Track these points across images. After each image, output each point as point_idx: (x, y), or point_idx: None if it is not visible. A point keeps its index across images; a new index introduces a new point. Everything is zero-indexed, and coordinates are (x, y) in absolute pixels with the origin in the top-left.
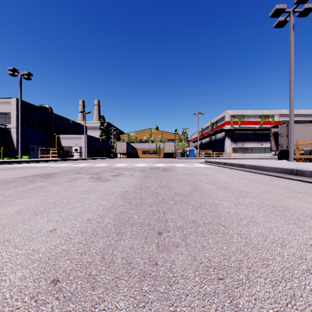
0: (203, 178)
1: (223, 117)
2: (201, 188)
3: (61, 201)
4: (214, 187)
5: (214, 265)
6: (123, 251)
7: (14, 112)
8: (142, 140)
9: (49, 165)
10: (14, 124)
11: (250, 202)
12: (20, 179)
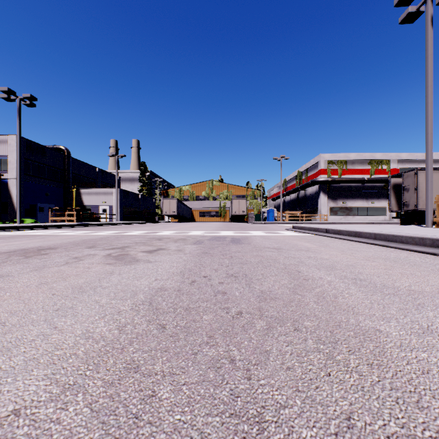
0: (303, 257)
1: (316, 164)
2: (310, 280)
3: (3, 320)
4: (335, 278)
5: None
6: None
7: (13, 156)
8: (200, 197)
9: (56, 234)
10: (13, 172)
11: None
12: None
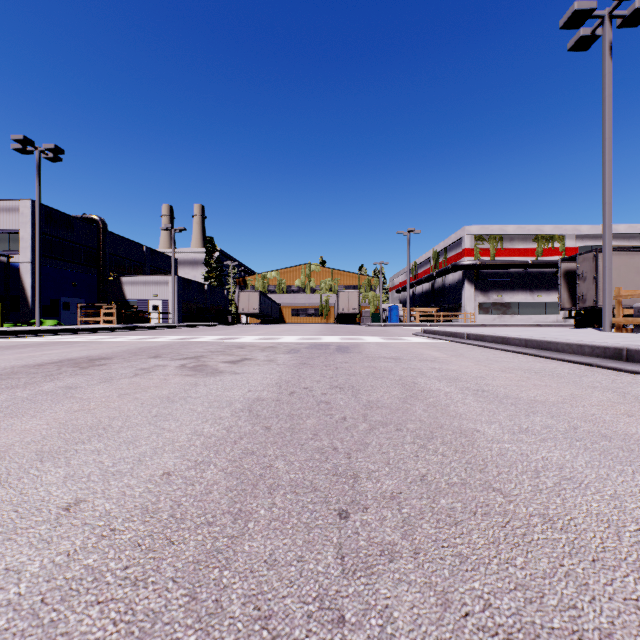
0: (425, 368)
1: (459, 240)
2: (426, 391)
3: (108, 424)
4: (455, 390)
5: (505, 624)
6: (249, 573)
7: (27, 230)
8: (292, 288)
9: (98, 340)
10: (27, 253)
11: (545, 426)
12: (28, 370)
